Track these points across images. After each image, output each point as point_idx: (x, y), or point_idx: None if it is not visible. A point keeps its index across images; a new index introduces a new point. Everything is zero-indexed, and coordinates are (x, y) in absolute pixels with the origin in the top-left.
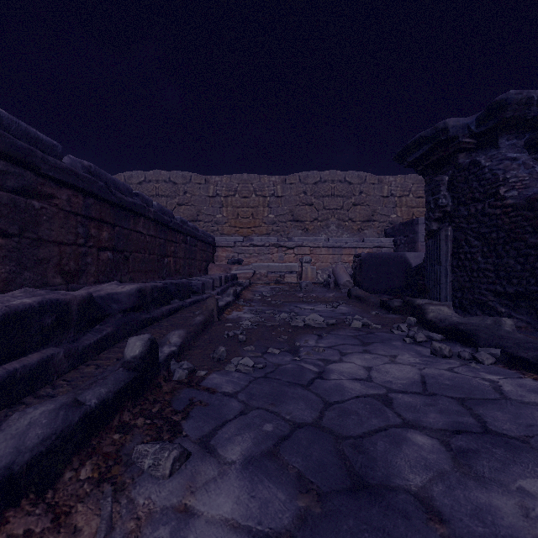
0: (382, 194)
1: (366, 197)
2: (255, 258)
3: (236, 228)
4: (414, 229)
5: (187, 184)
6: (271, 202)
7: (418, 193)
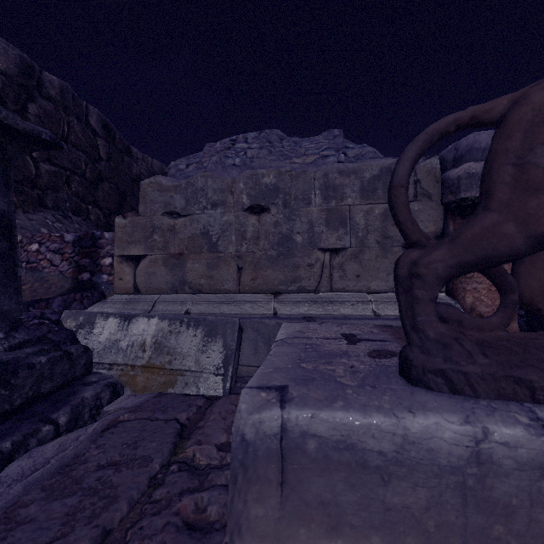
0: None
1: None
2: None
3: None
4: None
5: None
6: None
7: None
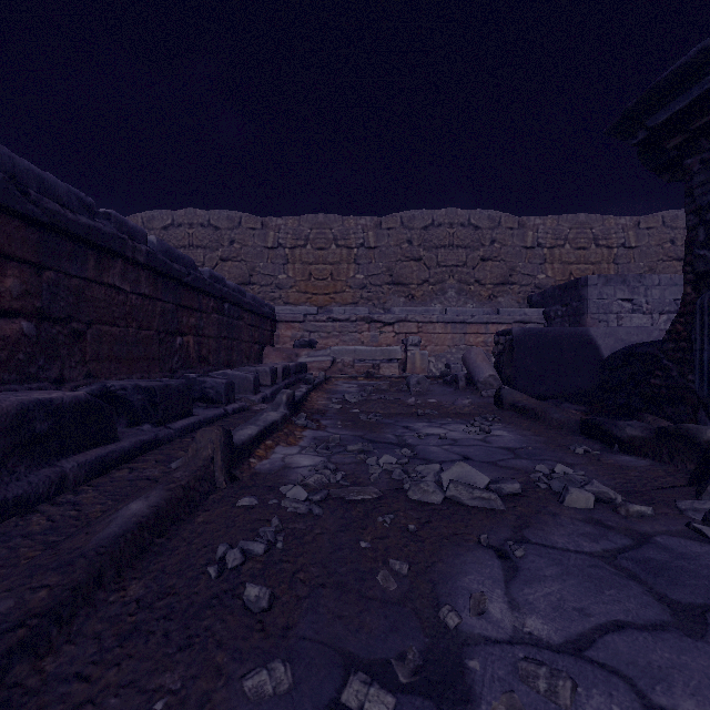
0: (525, 244)
1: (501, 248)
2: (336, 339)
3: (308, 294)
4: (579, 294)
5: (234, 229)
6: (359, 255)
7: (578, 243)
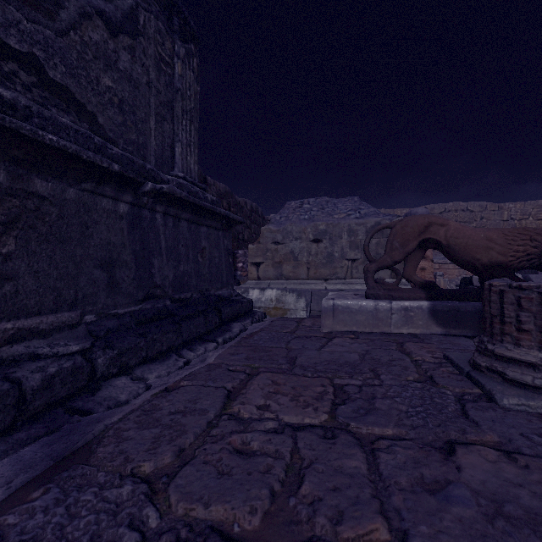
0: (502, 219)
1: (487, 221)
2: None
3: None
4: None
5: None
6: None
7: (538, 216)
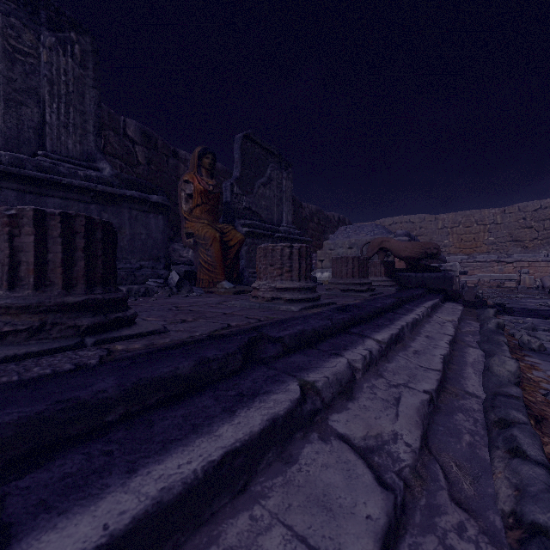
0: None
1: None
2: (478, 270)
3: (460, 249)
4: None
5: (421, 222)
6: (490, 228)
7: None
